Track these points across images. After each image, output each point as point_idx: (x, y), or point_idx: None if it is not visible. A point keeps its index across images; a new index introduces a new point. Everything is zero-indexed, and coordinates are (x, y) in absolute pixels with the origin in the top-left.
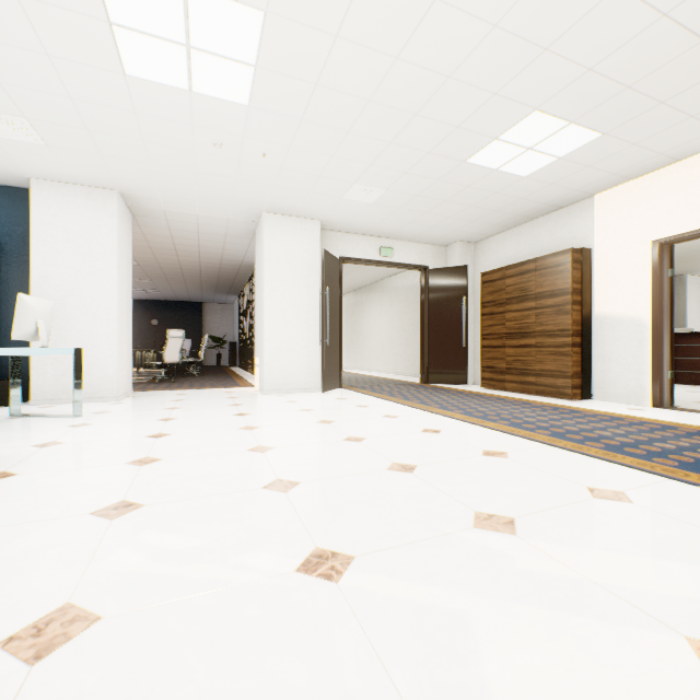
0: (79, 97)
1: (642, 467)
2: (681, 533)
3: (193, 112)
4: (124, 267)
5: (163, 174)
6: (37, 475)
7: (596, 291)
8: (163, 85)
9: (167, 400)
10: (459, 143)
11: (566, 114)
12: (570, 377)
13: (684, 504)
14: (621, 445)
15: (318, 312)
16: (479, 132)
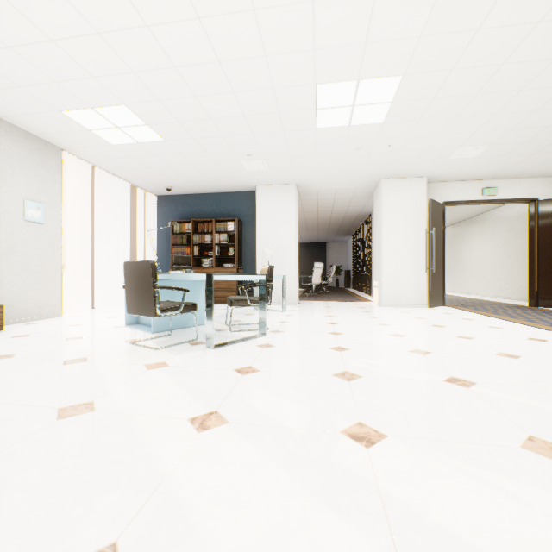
0: (291, 145)
1: None
2: None
3: (347, 135)
4: (296, 227)
5: (322, 170)
6: (292, 333)
7: None
8: (334, 127)
9: (322, 306)
10: None
11: None
12: None
13: None
14: None
15: (424, 247)
16: None
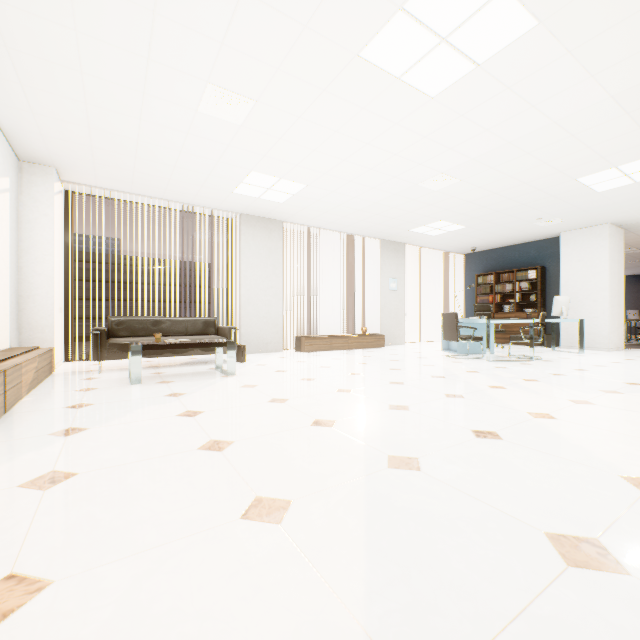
0: (578, 205)
1: None
2: None
3: None
4: (613, 268)
5: (635, 209)
6: (558, 362)
7: None
8: (618, 187)
9: None
10: None
11: None
12: None
13: None
14: None
15: None
16: None
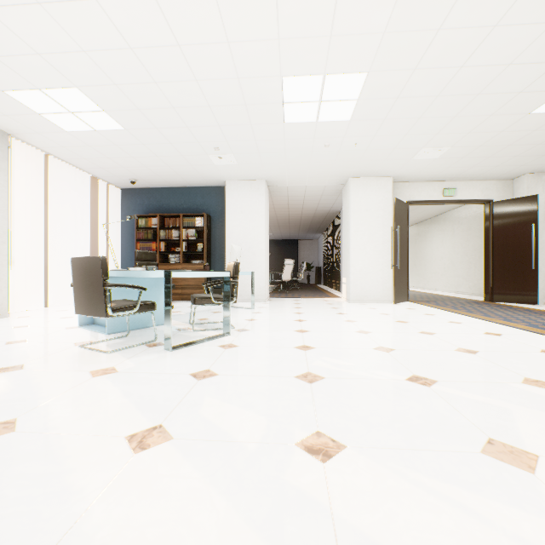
0: (259, 139)
1: None
2: None
3: (315, 131)
4: (266, 223)
5: (291, 167)
6: (258, 331)
7: None
8: (302, 123)
9: (291, 303)
10: (522, 102)
11: None
12: None
13: None
14: None
15: (390, 244)
16: (543, 90)
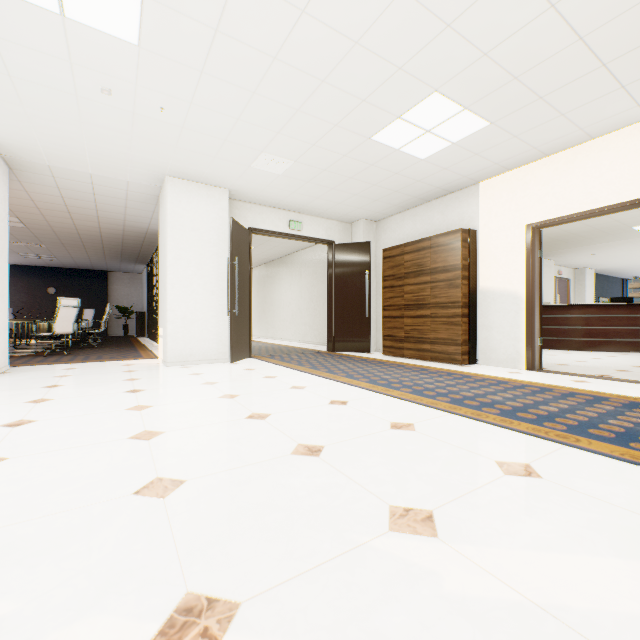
0: None
1: (538, 434)
2: (598, 513)
3: (69, 44)
4: None
5: (41, 120)
6: None
7: (481, 268)
8: (25, 2)
9: (50, 377)
10: (365, 118)
11: (461, 99)
12: (460, 345)
13: (587, 475)
14: (514, 410)
15: (227, 281)
16: (384, 109)
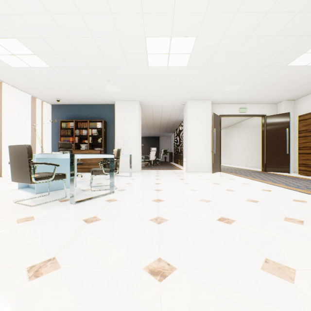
0: (133, 76)
1: None
2: None
3: (167, 72)
4: (139, 126)
5: (153, 93)
6: (131, 190)
7: None
8: (159, 67)
9: (154, 173)
10: (282, 59)
11: None
12: None
13: None
14: None
15: (210, 139)
16: (294, 52)
